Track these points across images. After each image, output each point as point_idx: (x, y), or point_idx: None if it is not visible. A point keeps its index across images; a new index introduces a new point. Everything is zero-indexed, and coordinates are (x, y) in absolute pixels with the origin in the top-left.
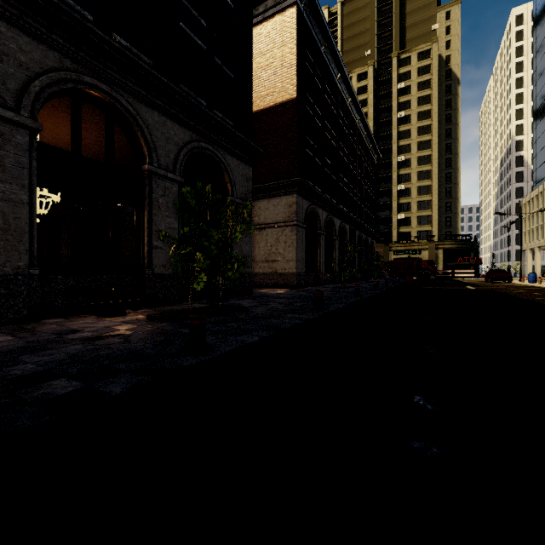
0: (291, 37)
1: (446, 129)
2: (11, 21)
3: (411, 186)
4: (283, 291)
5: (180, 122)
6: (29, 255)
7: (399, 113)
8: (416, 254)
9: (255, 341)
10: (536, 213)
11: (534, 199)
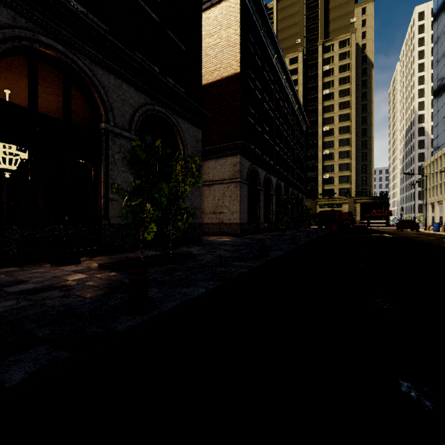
0: (235, 20)
1: (362, 104)
2: None
3: (334, 151)
4: (229, 239)
5: (135, 86)
6: None
7: (324, 91)
8: (338, 207)
9: (201, 294)
10: (435, 174)
11: (434, 162)
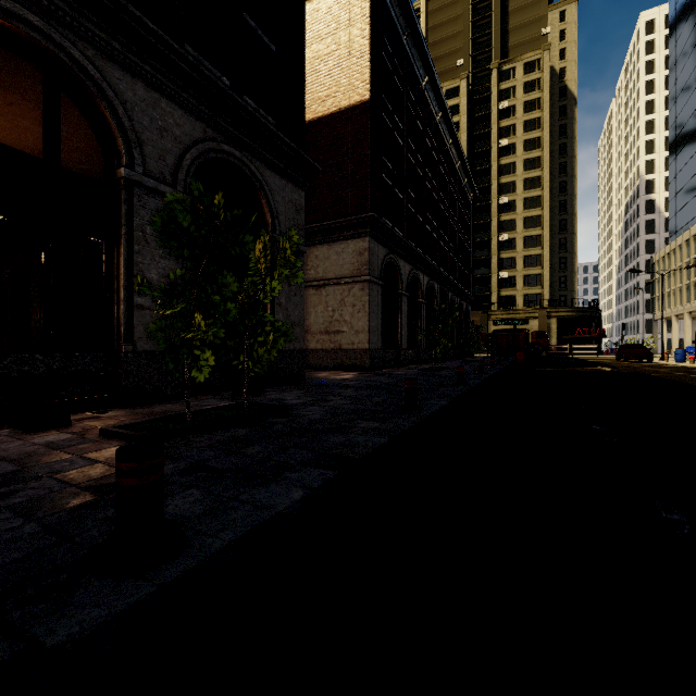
0: (362, 13)
1: (560, 162)
2: None
3: (516, 235)
4: (351, 376)
5: (184, 105)
6: None
7: (501, 141)
8: (523, 324)
9: (293, 505)
10: (672, 272)
11: (670, 254)
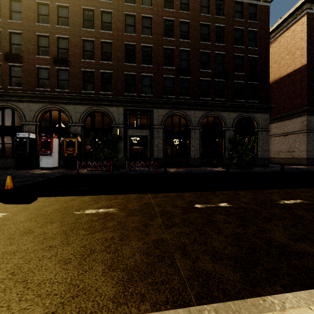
0: (303, 32)
1: None
2: (197, 110)
3: None
4: (292, 166)
5: (234, 111)
6: (199, 154)
7: None
8: None
9: (240, 172)
10: None
11: None
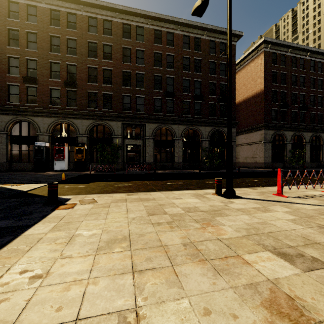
0: (261, 65)
1: None
2: (180, 124)
3: None
4: (252, 169)
5: (209, 126)
6: (182, 159)
7: None
8: None
9: (208, 172)
10: None
11: None
